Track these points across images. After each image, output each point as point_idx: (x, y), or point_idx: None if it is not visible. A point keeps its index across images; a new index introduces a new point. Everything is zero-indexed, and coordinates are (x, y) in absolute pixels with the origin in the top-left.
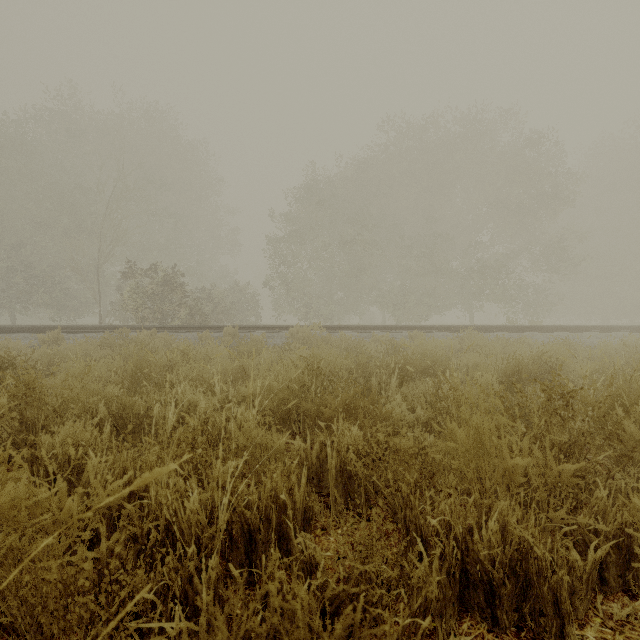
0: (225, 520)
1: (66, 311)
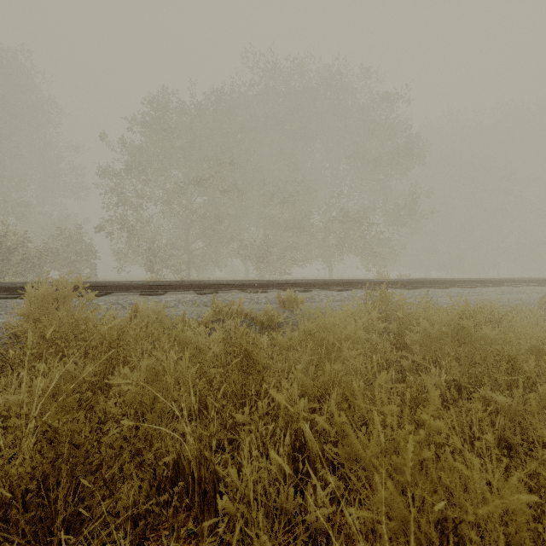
0: None
1: None
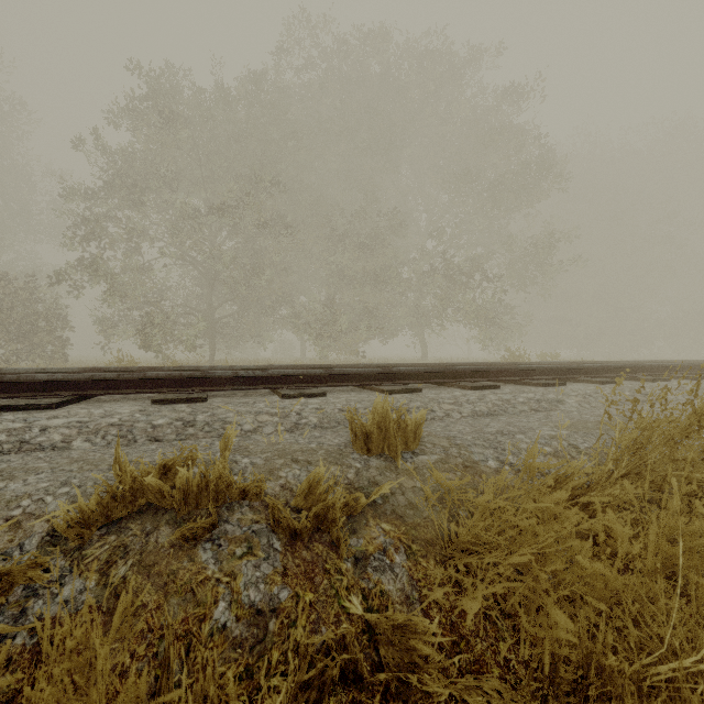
0: None
1: None
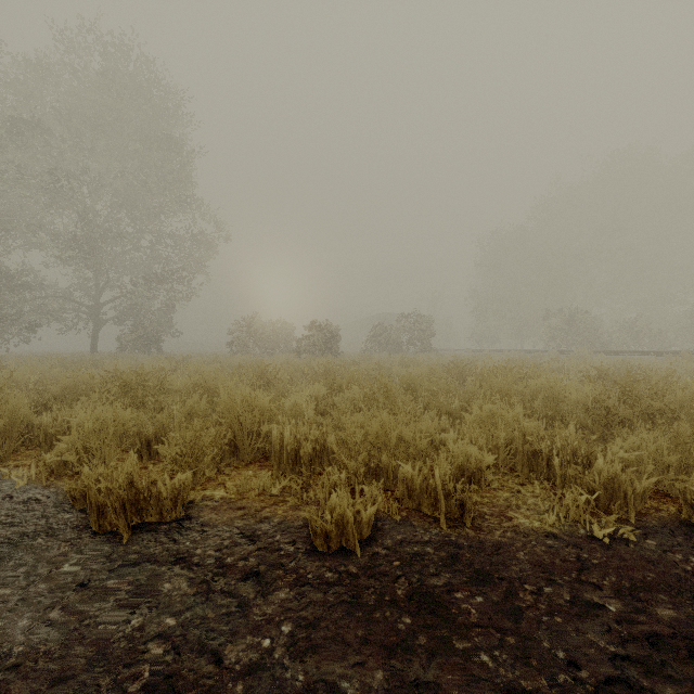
0: None
1: None
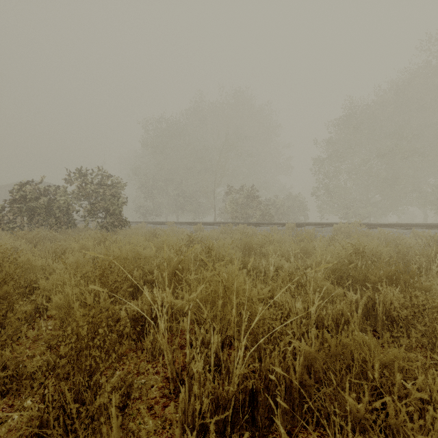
0: (314, 319)
1: (198, 214)
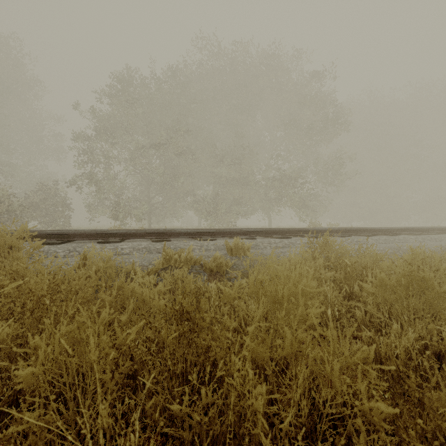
0: None
1: None
